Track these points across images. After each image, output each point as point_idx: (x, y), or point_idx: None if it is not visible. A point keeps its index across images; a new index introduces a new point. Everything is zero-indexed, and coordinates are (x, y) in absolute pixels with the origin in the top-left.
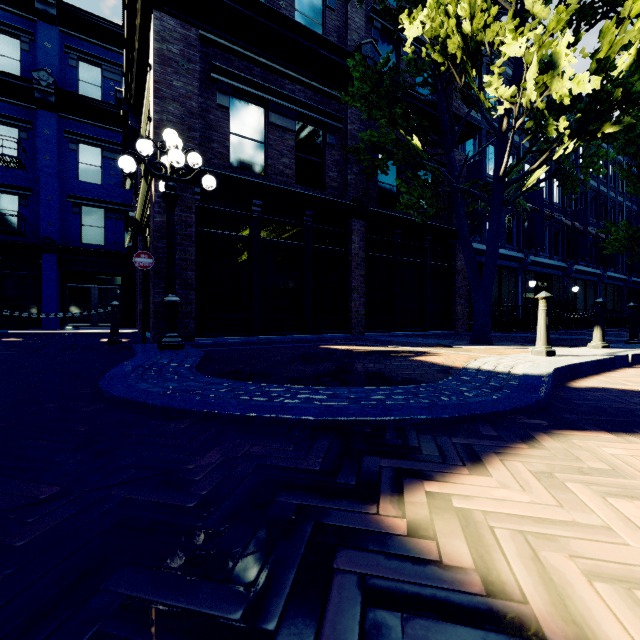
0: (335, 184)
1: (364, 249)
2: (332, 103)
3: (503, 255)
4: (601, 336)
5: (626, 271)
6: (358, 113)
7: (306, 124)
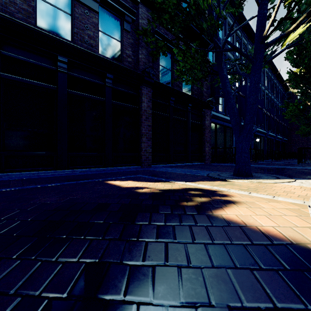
0: (130, 59)
1: (150, 107)
2: (128, 1)
3: (227, 120)
4: None
5: (274, 132)
6: (146, 13)
7: (108, 11)
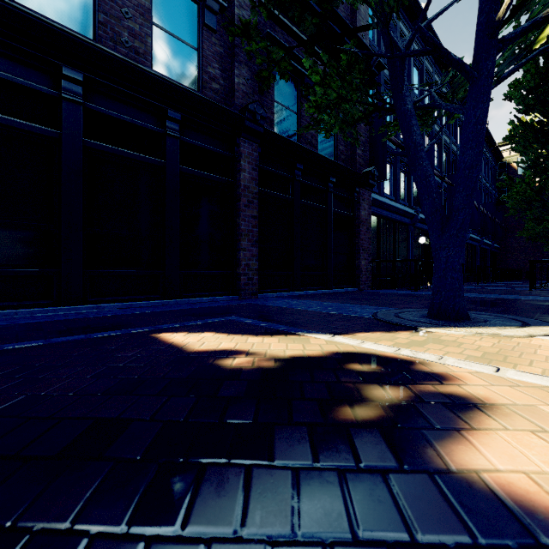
0: (217, 86)
1: (257, 181)
2: None
3: (399, 209)
4: None
5: (478, 234)
6: None
7: None
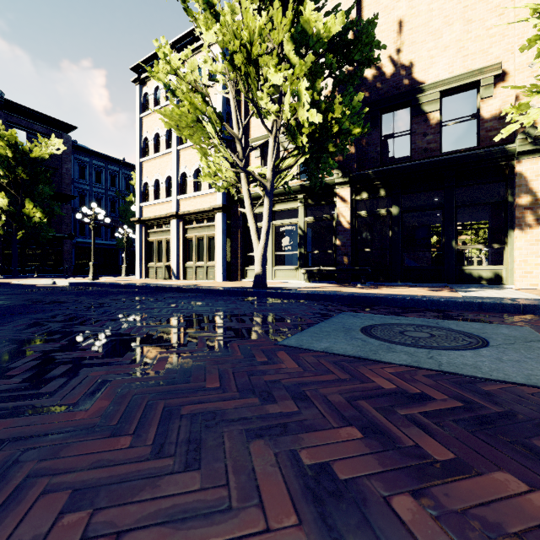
0: None
1: (1, 244)
2: None
3: (104, 244)
4: (36, 274)
5: None
6: None
7: None
